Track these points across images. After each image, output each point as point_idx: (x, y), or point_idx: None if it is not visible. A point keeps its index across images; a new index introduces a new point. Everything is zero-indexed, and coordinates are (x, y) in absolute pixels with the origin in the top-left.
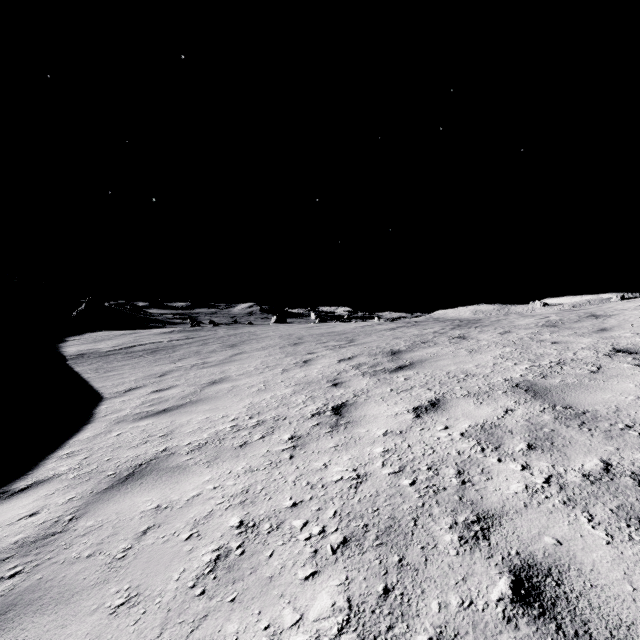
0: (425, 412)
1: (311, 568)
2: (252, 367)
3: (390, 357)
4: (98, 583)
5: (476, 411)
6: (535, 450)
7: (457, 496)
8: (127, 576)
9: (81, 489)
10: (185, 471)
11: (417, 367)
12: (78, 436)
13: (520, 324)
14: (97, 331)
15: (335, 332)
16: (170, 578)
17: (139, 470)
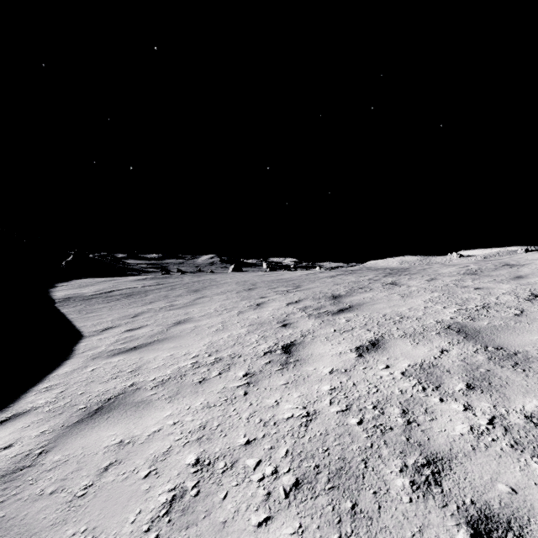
0: (366, 351)
1: (264, 513)
2: (212, 309)
3: (332, 301)
4: (56, 523)
5: (414, 351)
6: (474, 390)
7: (404, 437)
8: (85, 516)
9: (54, 422)
10: (148, 406)
11: (356, 310)
12: (58, 371)
13: (444, 272)
14: (82, 278)
15: (283, 279)
16: (126, 520)
17: (107, 404)
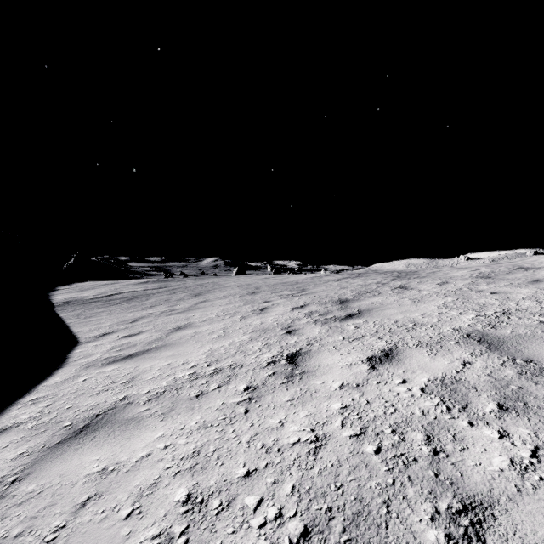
0: (380, 363)
1: None
2: (214, 314)
3: (339, 306)
4: None
5: (432, 363)
6: (508, 412)
7: (432, 471)
8: None
9: (34, 442)
10: (139, 424)
11: (365, 315)
12: (48, 381)
13: (455, 275)
14: (84, 281)
15: (288, 282)
16: None
17: (95, 421)
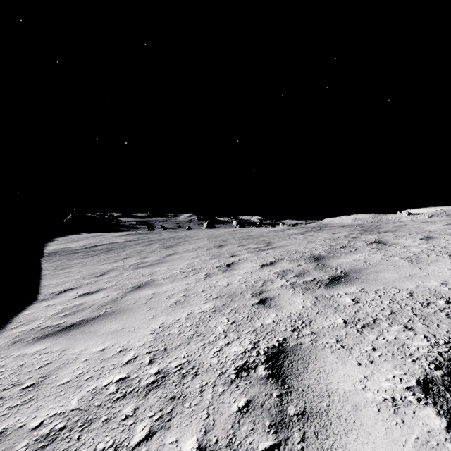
0: None
1: None
2: (179, 269)
3: (314, 263)
4: None
5: None
6: None
7: None
8: None
9: None
10: None
11: (357, 280)
12: None
13: (433, 229)
14: (78, 233)
15: (253, 235)
16: None
17: None
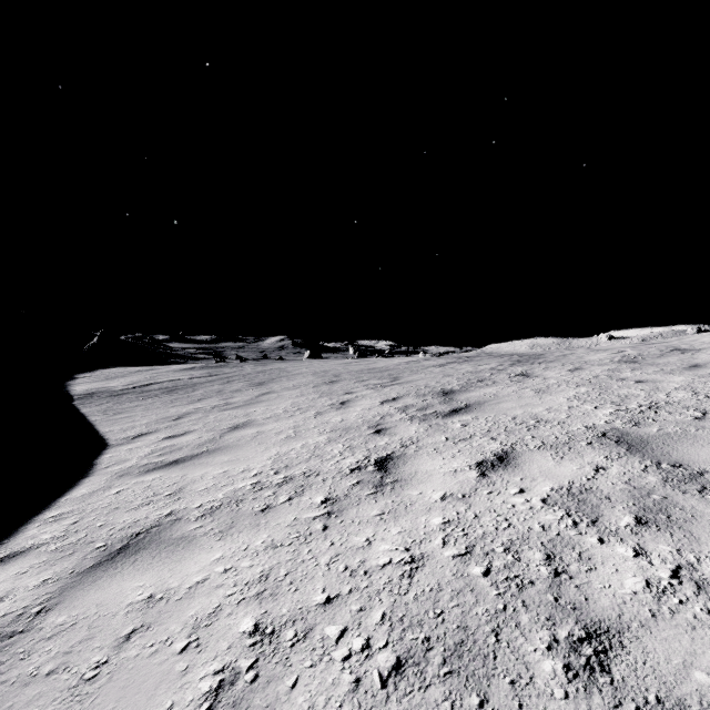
0: (492, 469)
1: None
2: (281, 409)
3: (442, 398)
4: None
5: (557, 469)
6: (647, 526)
7: (551, 595)
8: None
9: (60, 567)
10: (191, 545)
11: (475, 410)
12: (71, 493)
13: (592, 359)
14: (110, 367)
15: (376, 369)
16: None
17: (135, 541)
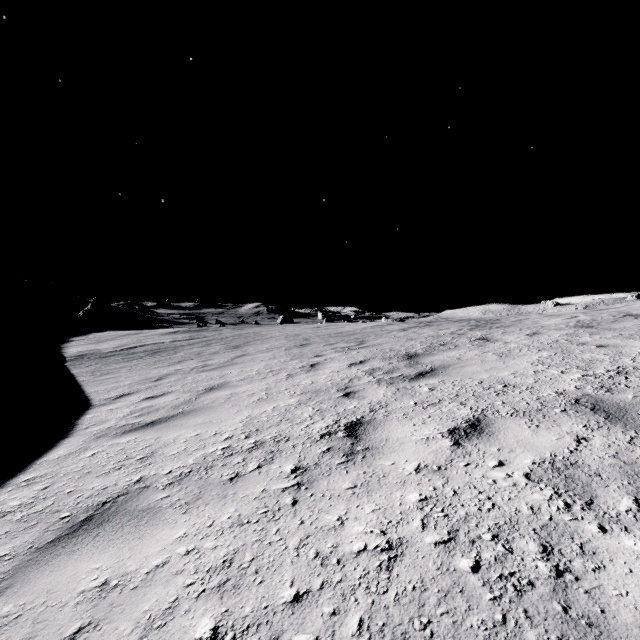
0: (465, 437)
1: None
2: (254, 371)
3: (407, 361)
4: None
5: (535, 438)
6: None
7: (558, 603)
8: None
9: (20, 540)
10: (155, 518)
11: (441, 374)
12: (49, 455)
13: (547, 324)
14: (102, 331)
15: (343, 333)
16: None
17: (100, 512)
